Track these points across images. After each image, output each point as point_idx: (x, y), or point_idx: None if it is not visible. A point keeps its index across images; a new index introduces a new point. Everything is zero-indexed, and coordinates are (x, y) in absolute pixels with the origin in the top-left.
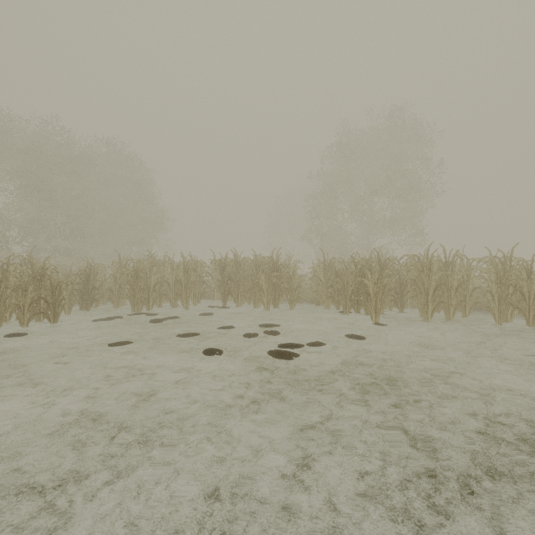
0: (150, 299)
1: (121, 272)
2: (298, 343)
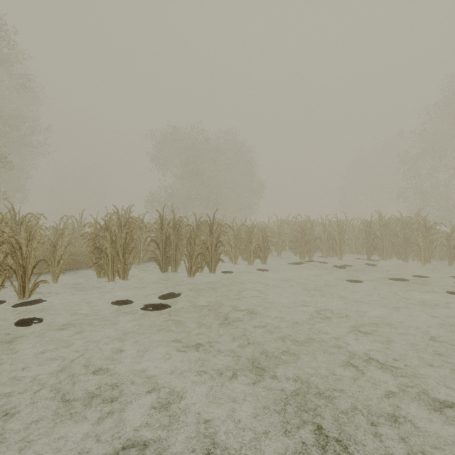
0: (310, 251)
1: (293, 230)
2: None
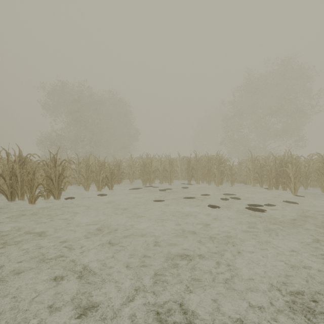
0: (151, 179)
1: (137, 164)
2: (258, 204)
